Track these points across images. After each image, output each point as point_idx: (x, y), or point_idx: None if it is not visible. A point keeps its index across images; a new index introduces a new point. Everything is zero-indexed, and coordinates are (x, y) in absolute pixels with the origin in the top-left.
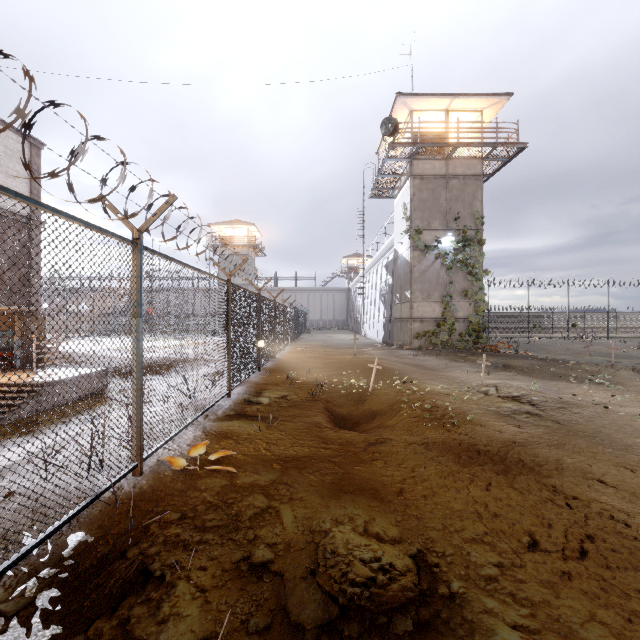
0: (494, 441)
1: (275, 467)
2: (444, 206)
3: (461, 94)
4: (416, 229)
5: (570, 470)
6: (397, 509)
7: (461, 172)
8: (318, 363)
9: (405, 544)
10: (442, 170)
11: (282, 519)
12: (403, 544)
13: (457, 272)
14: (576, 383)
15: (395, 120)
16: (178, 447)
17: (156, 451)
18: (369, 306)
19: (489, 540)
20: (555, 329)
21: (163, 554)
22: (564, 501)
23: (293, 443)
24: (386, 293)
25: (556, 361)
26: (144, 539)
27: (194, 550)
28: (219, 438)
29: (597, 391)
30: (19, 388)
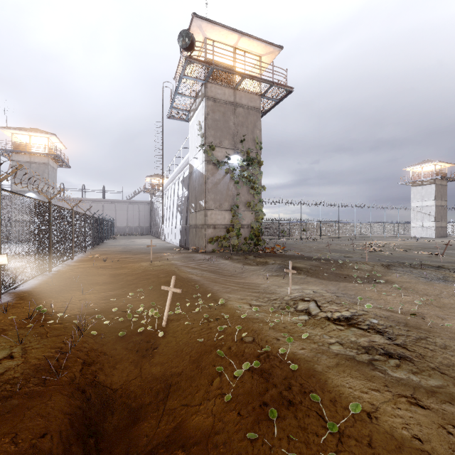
0: None
1: None
2: (233, 129)
3: (247, 34)
4: (210, 145)
5: None
6: None
7: (245, 103)
8: (105, 275)
9: None
10: (231, 97)
11: None
12: None
13: (242, 186)
14: (359, 283)
15: (192, 34)
16: None
17: None
18: (168, 215)
19: None
20: (291, 233)
21: None
22: None
23: None
24: (182, 204)
25: (326, 260)
26: None
27: None
28: None
29: (386, 293)
30: None
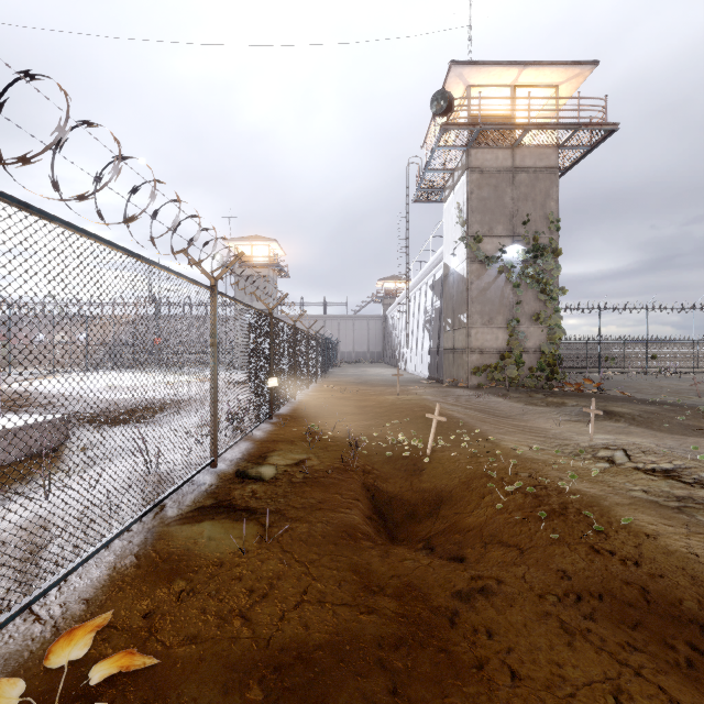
0: None
1: (249, 701)
2: (510, 207)
3: (533, 63)
4: (474, 236)
5: None
6: None
7: (531, 164)
8: (351, 407)
9: None
10: (507, 161)
11: None
12: None
13: (526, 290)
14: None
15: (449, 94)
16: (60, 609)
17: None
18: (410, 335)
19: None
20: (627, 362)
21: None
22: None
23: (303, 592)
24: (432, 319)
25: (674, 406)
26: None
27: None
28: (159, 576)
29: None
30: None
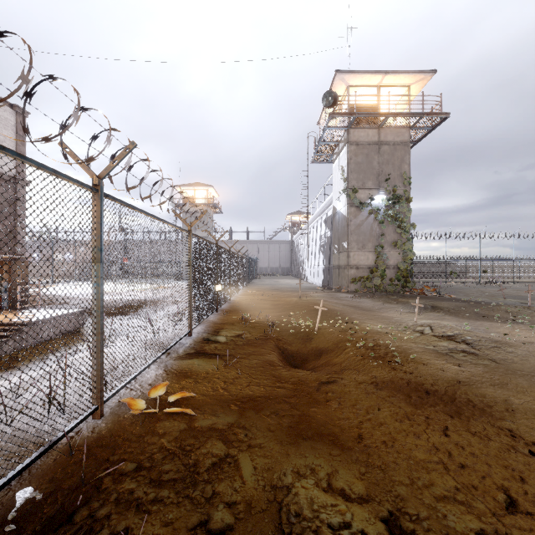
0: (439, 380)
1: (233, 409)
2: (376, 168)
3: (392, 71)
4: (352, 188)
5: (521, 412)
6: (359, 459)
7: (391, 139)
8: (268, 304)
9: (374, 504)
10: (375, 137)
11: (241, 471)
12: (372, 504)
13: (388, 225)
14: (499, 323)
15: (335, 93)
16: (140, 387)
17: (117, 392)
18: (310, 255)
19: (463, 499)
20: (468, 275)
21: (113, 518)
22: (526, 448)
23: (249, 382)
24: (325, 244)
25: (478, 303)
26: (95, 497)
27: (147, 512)
28: (179, 377)
29: (521, 330)
30: (3, 327)
